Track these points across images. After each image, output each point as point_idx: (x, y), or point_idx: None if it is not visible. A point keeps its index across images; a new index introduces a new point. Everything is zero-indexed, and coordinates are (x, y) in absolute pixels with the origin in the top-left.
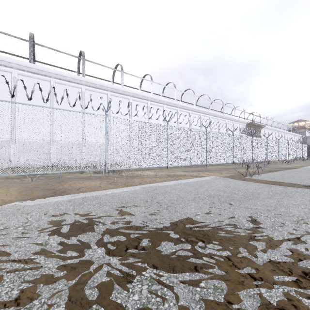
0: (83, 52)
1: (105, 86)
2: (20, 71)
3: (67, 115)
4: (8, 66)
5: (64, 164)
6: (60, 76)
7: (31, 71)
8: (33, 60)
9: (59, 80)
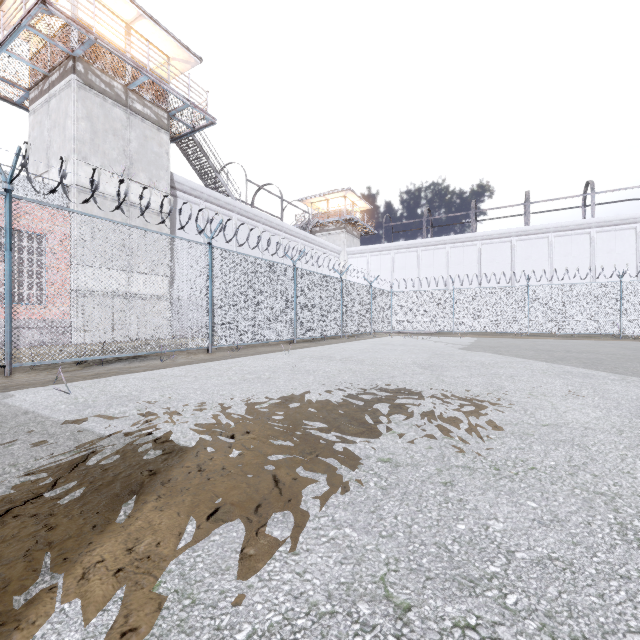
0: (592, 183)
1: (631, 218)
2: (518, 237)
3: (577, 287)
4: (508, 236)
5: (575, 327)
6: (560, 228)
7: (528, 234)
8: (525, 214)
9: (558, 232)
